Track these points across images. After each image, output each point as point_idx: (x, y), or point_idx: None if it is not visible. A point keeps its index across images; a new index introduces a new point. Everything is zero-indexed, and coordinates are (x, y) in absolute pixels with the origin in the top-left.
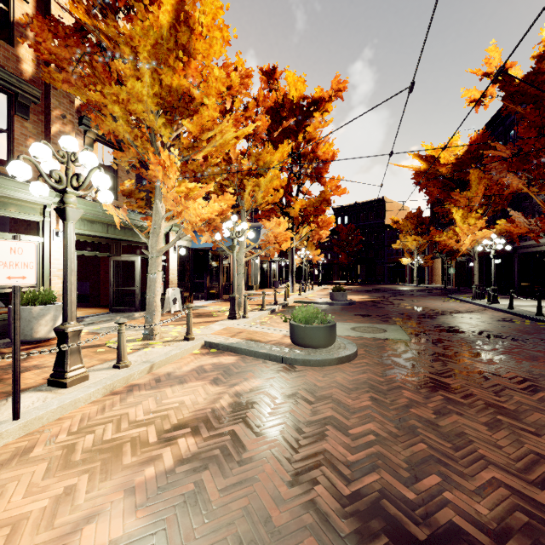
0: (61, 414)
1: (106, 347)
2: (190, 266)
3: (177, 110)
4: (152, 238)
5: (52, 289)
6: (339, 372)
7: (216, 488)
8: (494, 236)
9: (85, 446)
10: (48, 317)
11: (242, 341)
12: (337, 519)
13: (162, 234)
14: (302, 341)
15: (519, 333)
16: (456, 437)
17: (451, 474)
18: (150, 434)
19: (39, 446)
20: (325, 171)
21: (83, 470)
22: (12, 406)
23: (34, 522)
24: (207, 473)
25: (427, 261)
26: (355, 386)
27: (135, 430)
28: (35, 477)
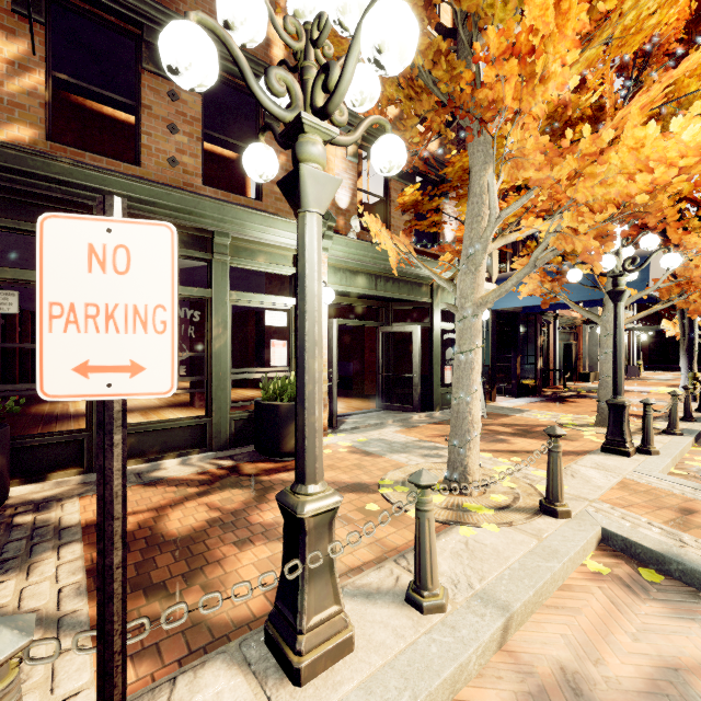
0: None
1: (379, 497)
2: (490, 339)
3: None
4: (464, 276)
5: None
6: None
7: None
8: None
9: None
10: None
11: None
12: None
13: (483, 267)
14: None
15: None
16: None
17: None
18: None
19: None
20: None
21: None
22: None
23: None
24: None
25: None
26: None
27: None
28: None
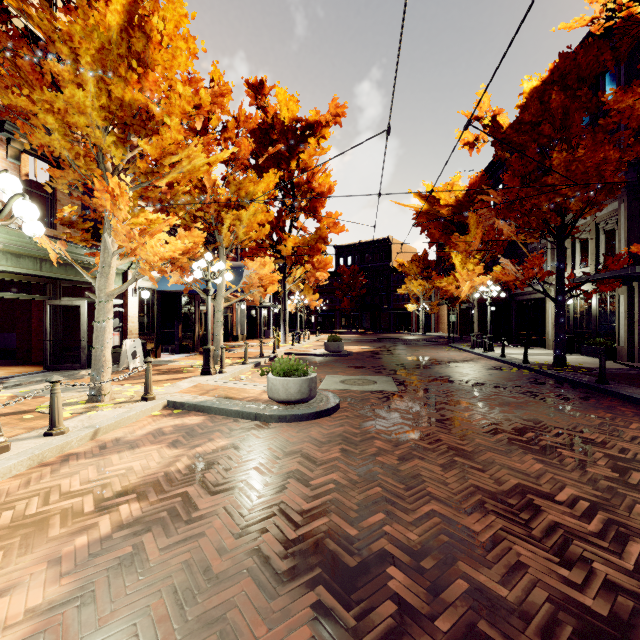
0: None
1: (36, 413)
2: (156, 312)
3: (131, 128)
4: (100, 278)
5: None
6: (315, 427)
7: (157, 547)
8: (490, 283)
9: (1, 523)
10: None
11: (213, 399)
12: (278, 559)
13: (113, 274)
14: (280, 395)
15: (502, 380)
16: (412, 479)
17: (396, 511)
18: (86, 504)
19: None
20: (321, 205)
21: None
22: None
23: None
24: (149, 535)
25: (433, 308)
26: (329, 439)
27: (68, 501)
28: None
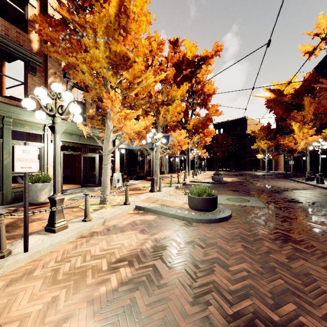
0: (52, 249)
1: (78, 208)
2: (127, 159)
3: (119, 66)
4: (105, 143)
5: (49, 174)
6: (220, 227)
7: (144, 303)
8: (321, 140)
9: (65, 270)
10: (46, 189)
11: (158, 206)
12: None
13: (110, 141)
14: (196, 207)
15: None
16: (304, 276)
17: (303, 303)
18: (103, 264)
19: (38, 269)
20: (209, 101)
21: (63, 286)
22: (23, 244)
23: (33, 319)
24: (138, 292)
25: (274, 156)
26: (231, 237)
27: (94, 261)
28: (35, 289)
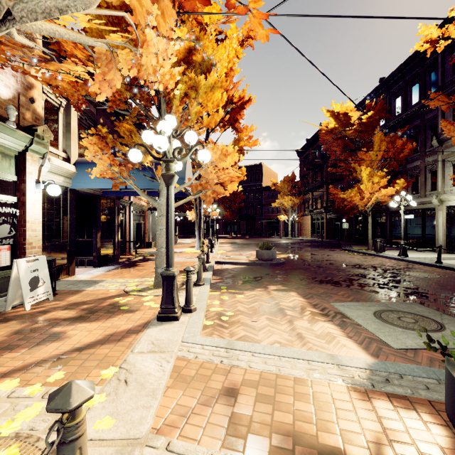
0: None
1: None
2: (69, 217)
3: None
4: None
5: None
6: None
7: None
8: (404, 193)
9: None
10: None
11: None
12: None
13: None
14: None
15: None
16: None
17: None
18: None
19: None
20: (240, 117)
21: None
22: None
23: None
24: None
25: (299, 218)
26: None
27: None
28: None
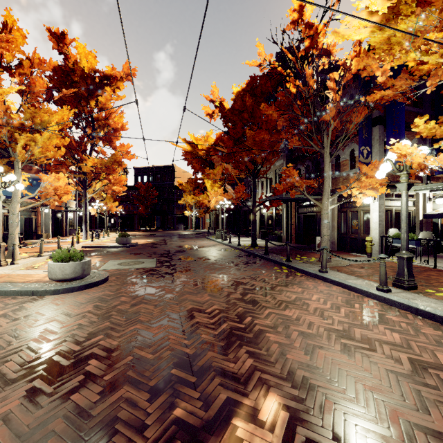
0: None
1: None
2: None
3: None
4: None
5: None
6: (82, 294)
7: None
8: (225, 199)
9: None
10: None
11: None
12: (12, 373)
13: None
14: (57, 276)
15: (222, 256)
16: (133, 314)
17: (113, 332)
18: None
19: None
20: (116, 138)
21: None
22: None
23: None
24: None
25: (201, 214)
26: (89, 300)
27: None
28: None
